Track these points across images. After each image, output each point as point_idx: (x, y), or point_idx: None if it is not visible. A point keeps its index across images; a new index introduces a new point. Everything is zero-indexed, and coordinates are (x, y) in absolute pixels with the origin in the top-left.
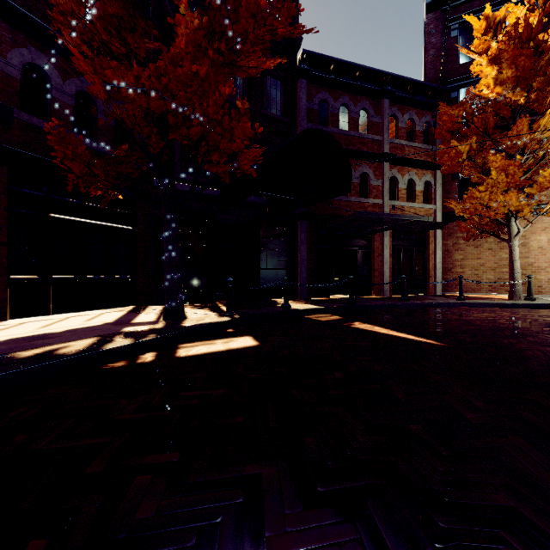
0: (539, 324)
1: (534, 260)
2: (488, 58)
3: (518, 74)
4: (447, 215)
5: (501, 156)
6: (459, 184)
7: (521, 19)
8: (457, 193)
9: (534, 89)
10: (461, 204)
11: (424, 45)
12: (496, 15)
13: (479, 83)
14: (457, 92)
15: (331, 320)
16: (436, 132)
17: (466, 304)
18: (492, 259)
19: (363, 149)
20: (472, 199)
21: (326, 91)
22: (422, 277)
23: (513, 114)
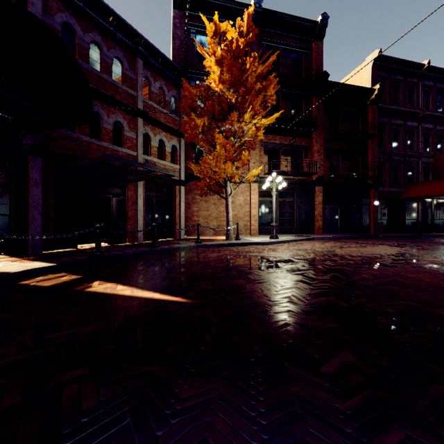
0: (249, 260)
1: (238, 213)
2: (215, 59)
3: (232, 80)
4: (188, 175)
5: (223, 136)
6: (196, 153)
7: (234, 40)
8: (195, 160)
9: (240, 95)
10: (198, 167)
11: (172, 33)
12: (221, 25)
13: (210, 76)
14: (195, 82)
15: (60, 283)
16: (180, 106)
17: (202, 246)
18: (216, 211)
19: (118, 97)
20: (205, 164)
21: (72, 15)
22: (170, 224)
23: (229, 109)
